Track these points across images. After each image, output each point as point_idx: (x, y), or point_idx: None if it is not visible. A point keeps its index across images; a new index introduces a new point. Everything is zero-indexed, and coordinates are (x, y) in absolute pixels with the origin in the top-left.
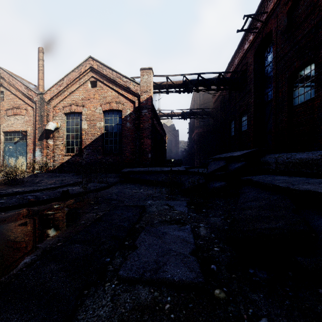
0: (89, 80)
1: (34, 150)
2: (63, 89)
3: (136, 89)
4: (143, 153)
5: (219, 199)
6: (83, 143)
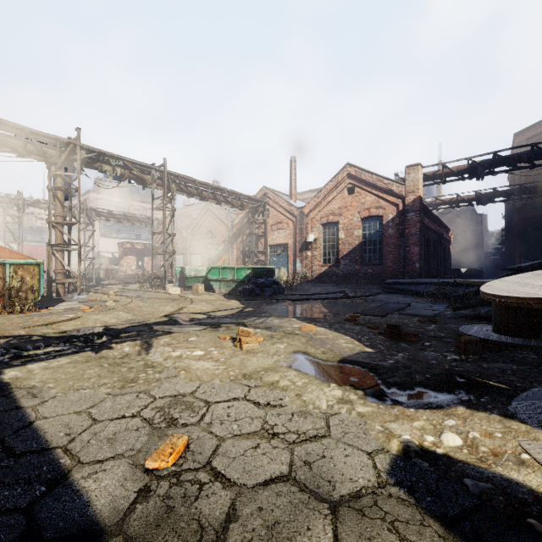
0: (346, 187)
1: (294, 261)
2: (320, 200)
3: (400, 190)
4: (409, 262)
5: (485, 307)
6: (340, 253)
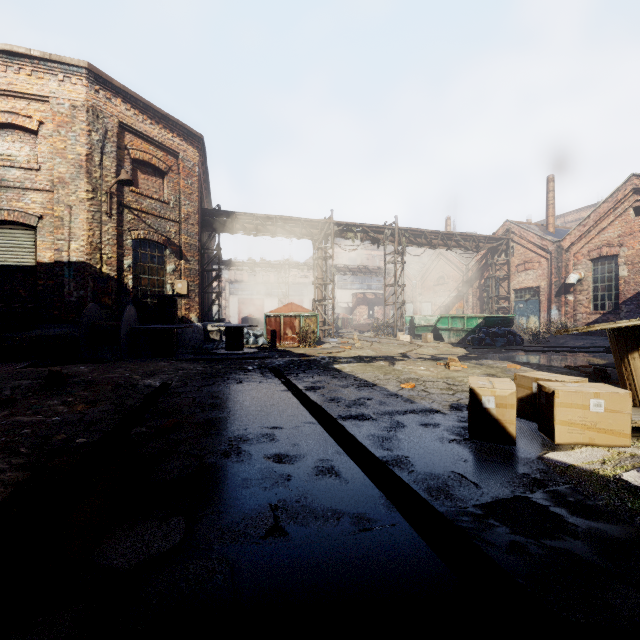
0: (631, 207)
1: (548, 308)
2: (588, 229)
3: None
4: None
5: None
6: (621, 297)
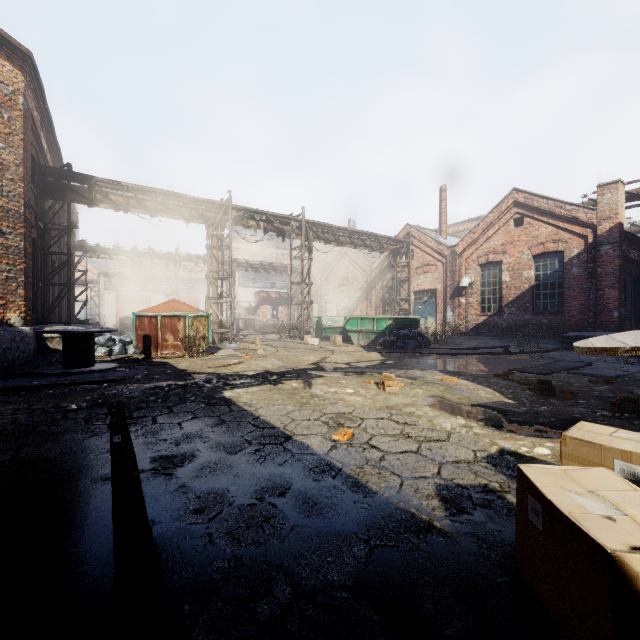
0: (512, 218)
1: (444, 310)
2: (478, 236)
3: (589, 217)
4: (602, 311)
5: None
6: (504, 300)
